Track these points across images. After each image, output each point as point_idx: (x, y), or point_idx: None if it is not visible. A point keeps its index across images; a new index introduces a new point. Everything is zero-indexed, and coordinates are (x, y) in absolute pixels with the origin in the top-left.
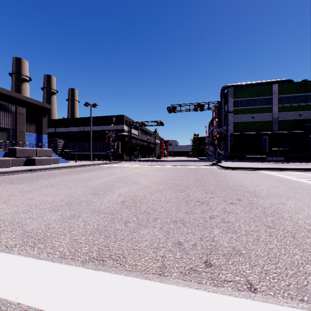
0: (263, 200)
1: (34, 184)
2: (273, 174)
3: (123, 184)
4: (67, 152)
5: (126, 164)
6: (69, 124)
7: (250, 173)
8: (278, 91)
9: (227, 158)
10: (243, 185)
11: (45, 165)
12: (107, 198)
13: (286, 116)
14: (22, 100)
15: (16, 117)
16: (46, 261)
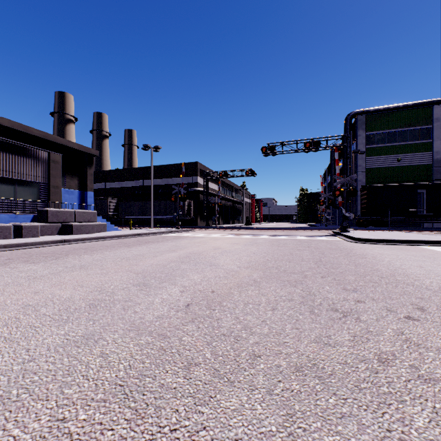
0: None
1: (56, 265)
2: None
3: (192, 267)
4: (120, 215)
5: (200, 233)
6: (123, 176)
7: (408, 249)
8: None
9: (356, 224)
10: (409, 274)
11: (87, 234)
12: (161, 295)
13: None
14: (60, 145)
15: (49, 167)
16: None
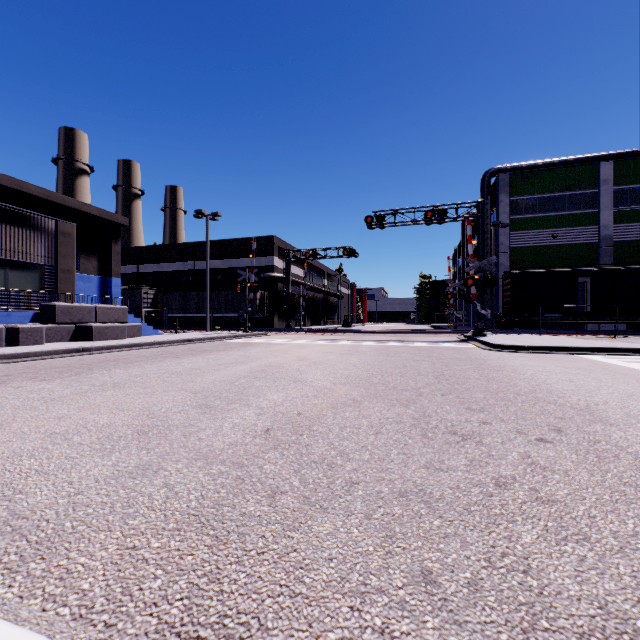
0: (621, 432)
1: (79, 382)
2: (616, 362)
3: (270, 383)
4: (160, 313)
5: (278, 338)
6: (164, 256)
7: (560, 359)
8: (613, 176)
9: (497, 325)
10: (553, 391)
11: (114, 340)
12: (231, 419)
13: (633, 232)
14: (71, 209)
15: (57, 241)
16: (32, 631)
